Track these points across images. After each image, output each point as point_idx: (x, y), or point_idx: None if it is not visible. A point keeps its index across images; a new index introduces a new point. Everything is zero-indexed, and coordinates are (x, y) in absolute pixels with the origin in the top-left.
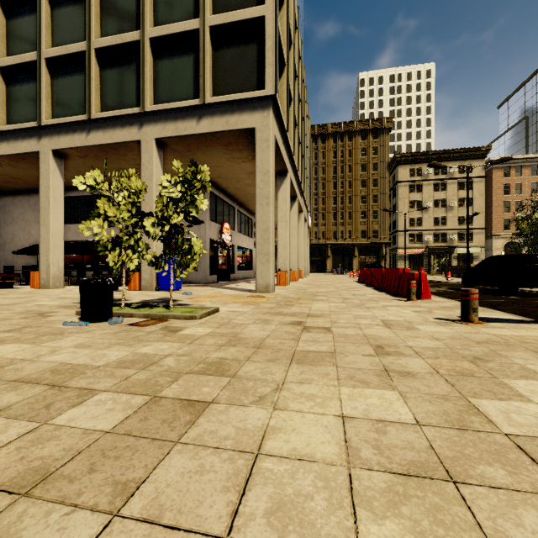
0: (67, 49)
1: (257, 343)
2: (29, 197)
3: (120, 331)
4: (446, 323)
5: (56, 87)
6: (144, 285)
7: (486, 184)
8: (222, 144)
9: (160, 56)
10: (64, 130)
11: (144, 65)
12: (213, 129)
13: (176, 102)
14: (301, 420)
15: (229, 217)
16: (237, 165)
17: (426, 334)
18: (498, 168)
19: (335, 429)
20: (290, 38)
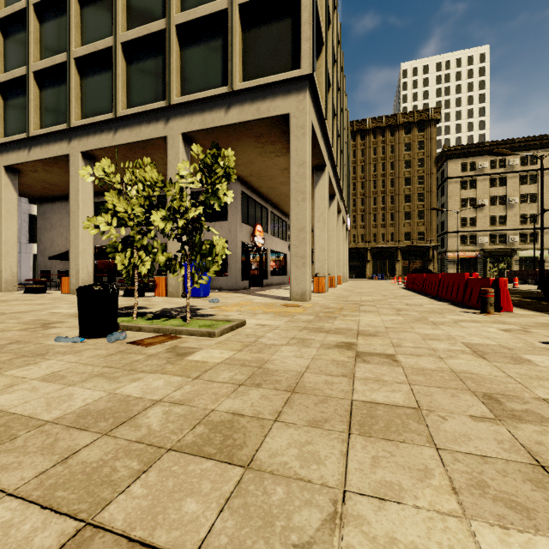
0: (95, 46)
1: (292, 381)
2: (66, 203)
3: (115, 353)
4: None
5: (85, 88)
6: (170, 291)
7: None
8: (253, 136)
9: (186, 44)
10: (92, 131)
11: (170, 54)
12: (243, 118)
13: (203, 92)
14: None
15: (262, 219)
16: (270, 160)
17: None
18: None
19: None
20: (328, 16)
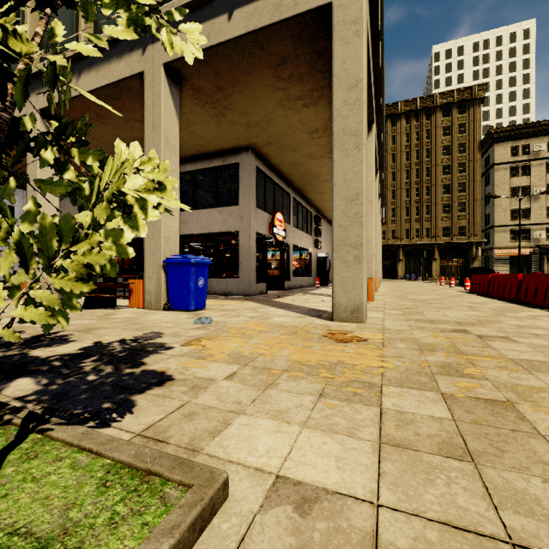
0: None
1: None
2: None
3: None
4: None
5: None
6: (148, 300)
7: None
8: (270, 63)
9: None
10: None
11: None
12: (254, 24)
13: None
14: None
15: (283, 206)
16: (294, 114)
17: None
18: None
19: None
20: None
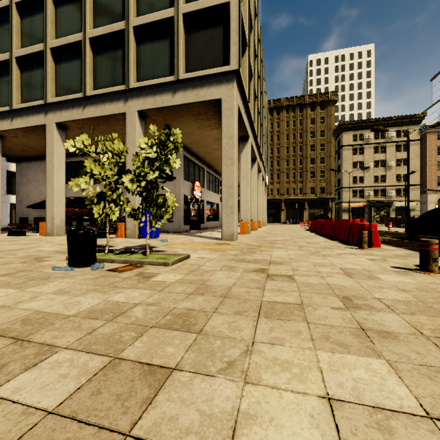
0: (67, 39)
1: (224, 292)
2: (41, 162)
3: (99, 277)
4: (406, 272)
5: (59, 72)
6: (128, 233)
7: (421, 146)
8: (193, 114)
9: (141, 42)
10: (65, 106)
11: (128, 49)
12: (186, 101)
13: (154, 80)
14: (278, 403)
15: (200, 176)
16: (206, 132)
17: (390, 284)
18: (432, 132)
19: (324, 422)
20: (251, 23)
